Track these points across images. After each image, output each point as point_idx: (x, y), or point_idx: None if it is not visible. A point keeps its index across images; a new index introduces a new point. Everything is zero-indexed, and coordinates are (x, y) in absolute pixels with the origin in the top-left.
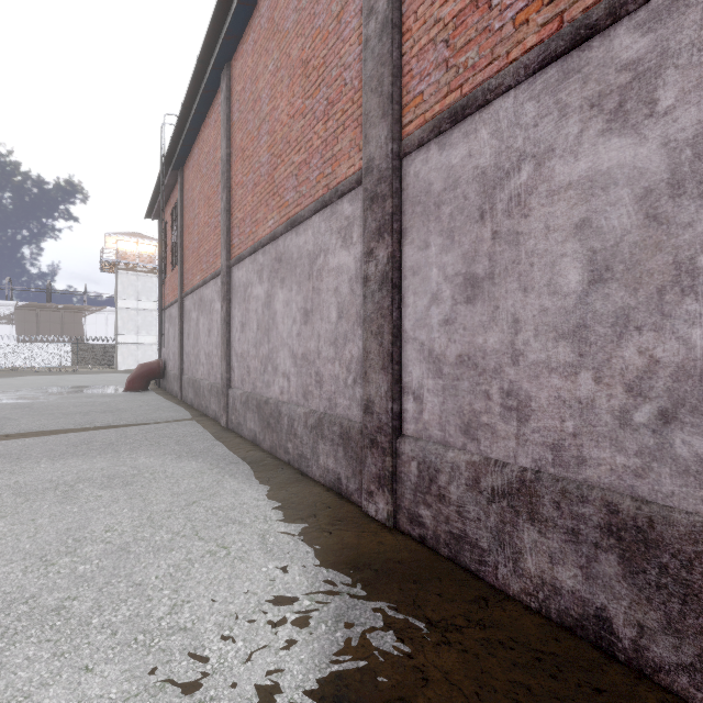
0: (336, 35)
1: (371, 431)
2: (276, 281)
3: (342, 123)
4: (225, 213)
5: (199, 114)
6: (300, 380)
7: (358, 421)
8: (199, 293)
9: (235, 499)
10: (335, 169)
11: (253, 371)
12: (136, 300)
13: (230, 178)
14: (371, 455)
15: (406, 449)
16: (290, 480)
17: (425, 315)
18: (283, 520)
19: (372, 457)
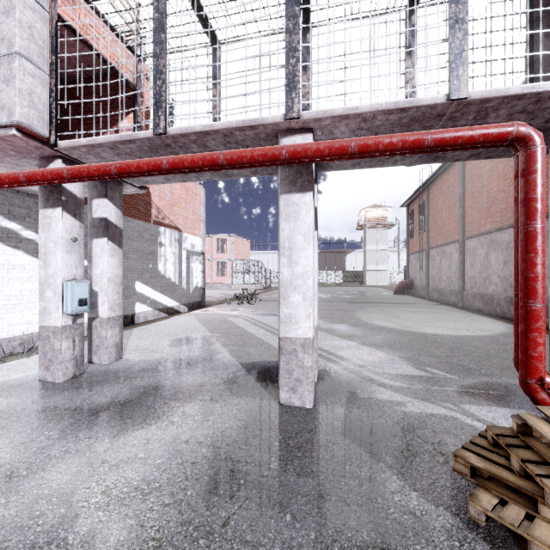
0: None
1: None
2: (490, 249)
3: None
4: (461, 217)
5: (444, 170)
6: (502, 286)
7: None
8: (441, 249)
9: (478, 318)
10: None
11: (478, 283)
12: (376, 245)
13: (463, 202)
14: None
15: None
16: (498, 318)
17: (547, 266)
18: (497, 322)
19: None
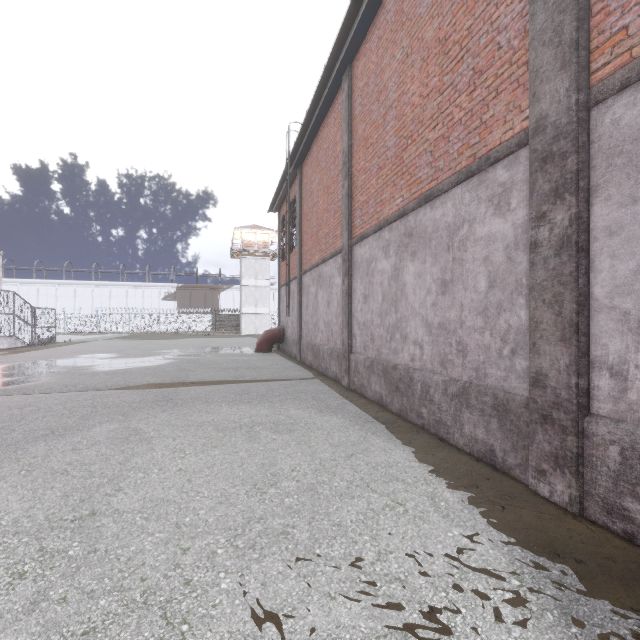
0: (486, 2)
1: (543, 406)
2: (405, 255)
3: (494, 89)
4: (347, 198)
5: (320, 117)
6: (436, 349)
7: (518, 393)
8: (318, 271)
9: (387, 456)
10: (484, 137)
11: (377, 339)
12: (255, 279)
13: (351, 167)
14: (543, 431)
15: (600, 431)
16: (431, 445)
17: (631, 280)
18: (445, 485)
19: (545, 434)
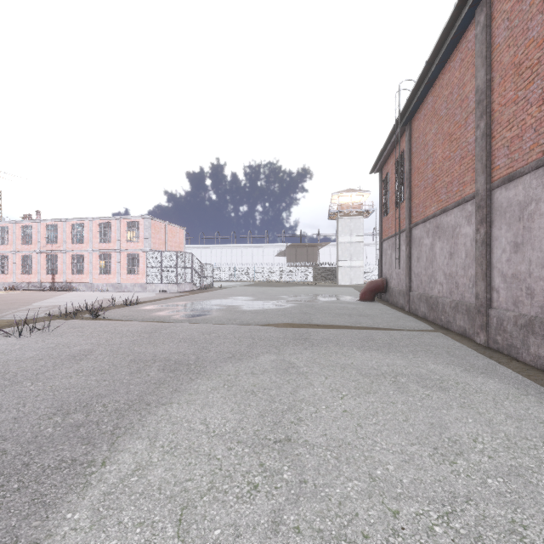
0: None
1: None
2: None
3: None
4: (484, 139)
5: (440, 64)
6: None
7: None
8: (434, 222)
9: None
10: None
11: (540, 294)
12: (350, 236)
13: (490, 103)
14: None
15: None
16: None
17: None
18: None
19: None
